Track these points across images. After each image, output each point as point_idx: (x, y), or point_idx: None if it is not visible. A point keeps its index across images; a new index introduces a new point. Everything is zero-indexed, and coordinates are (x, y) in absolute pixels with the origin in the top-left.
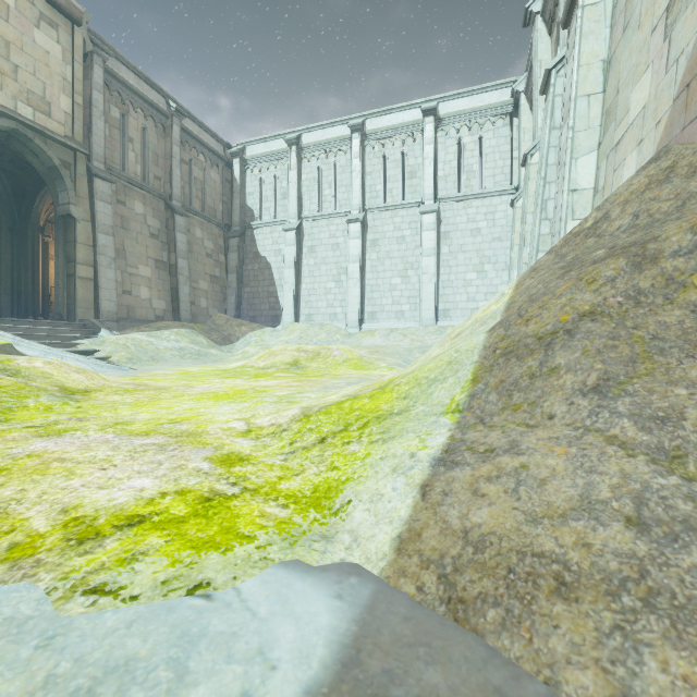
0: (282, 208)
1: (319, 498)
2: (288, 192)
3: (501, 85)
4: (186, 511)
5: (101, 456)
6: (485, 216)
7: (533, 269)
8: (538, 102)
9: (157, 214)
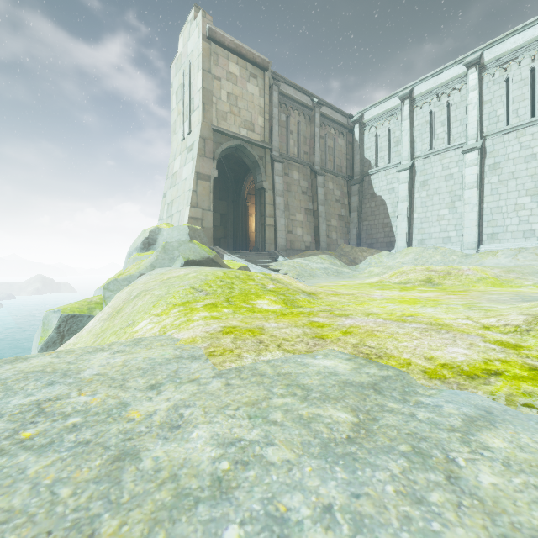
0: (395, 154)
1: None
2: (400, 139)
3: None
4: (526, 373)
5: (401, 331)
6: None
7: None
8: None
9: (305, 177)
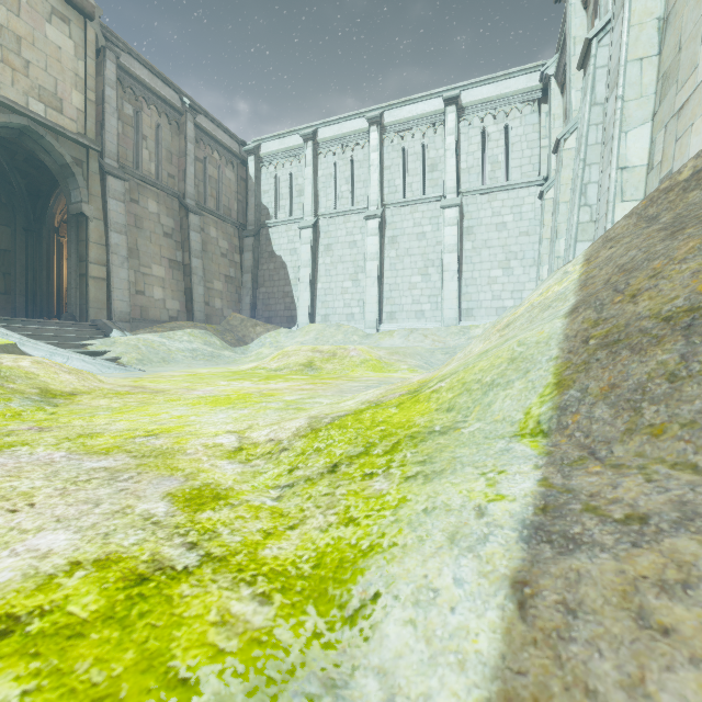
0: (298, 206)
1: (324, 580)
2: (303, 189)
3: (529, 69)
4: (94, 607)
5: (23, 488)
6: (511, 209)
7: (606, 240)
8: (572, 83)
9: (171, 212)
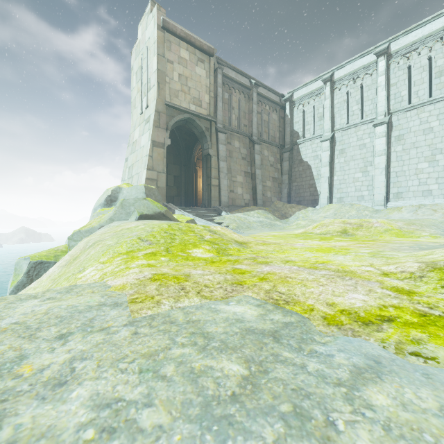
0: (319, 127)
1: None
2: (323, 115)
3: None
4: (416, 319)
5: (310, 278)
6: None
7: None
8: None
9: (245, 146)
